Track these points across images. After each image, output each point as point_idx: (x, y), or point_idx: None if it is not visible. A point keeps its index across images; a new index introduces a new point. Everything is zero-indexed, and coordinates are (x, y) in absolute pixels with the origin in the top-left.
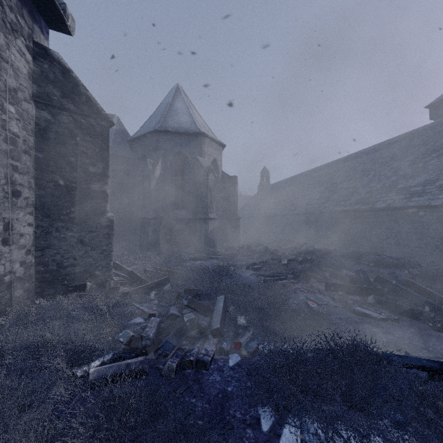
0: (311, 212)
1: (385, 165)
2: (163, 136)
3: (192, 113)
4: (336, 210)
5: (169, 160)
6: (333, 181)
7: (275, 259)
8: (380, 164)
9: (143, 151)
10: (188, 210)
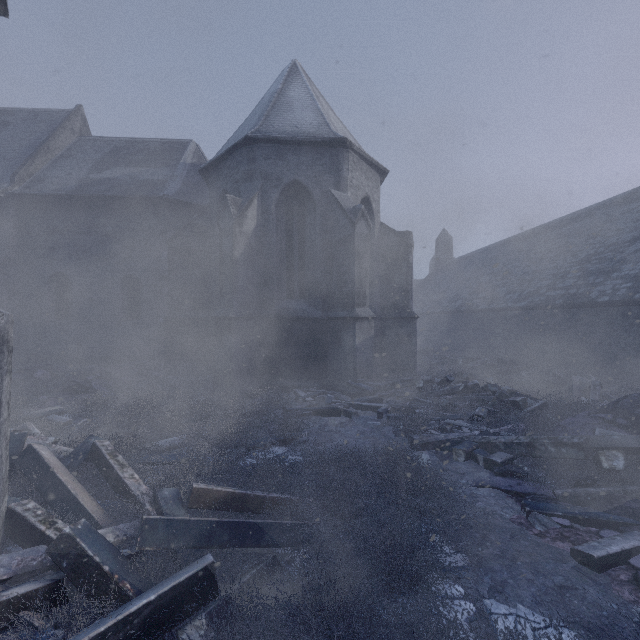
0: (567, 303)
1: None
2: (261, 150)
3: (320, 106)
4: None
5: (273, 199)
6: (606, 241)
7: (571, 445)
8: None
9: (226, 185)
10: (313, 300)
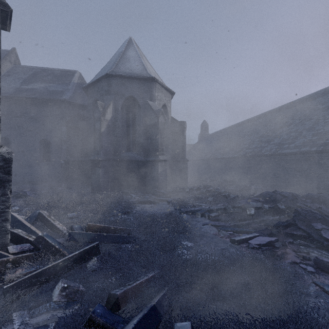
0: (253, 155)
1: (327, 109)
2: (114, 80)
3: (143, 61)
4: (280, 152)
5: (120, 104)
6: (270, 128)
7: (238, 207)
8: (321, 109)
9: (96, 96)
10: (139, 152)
